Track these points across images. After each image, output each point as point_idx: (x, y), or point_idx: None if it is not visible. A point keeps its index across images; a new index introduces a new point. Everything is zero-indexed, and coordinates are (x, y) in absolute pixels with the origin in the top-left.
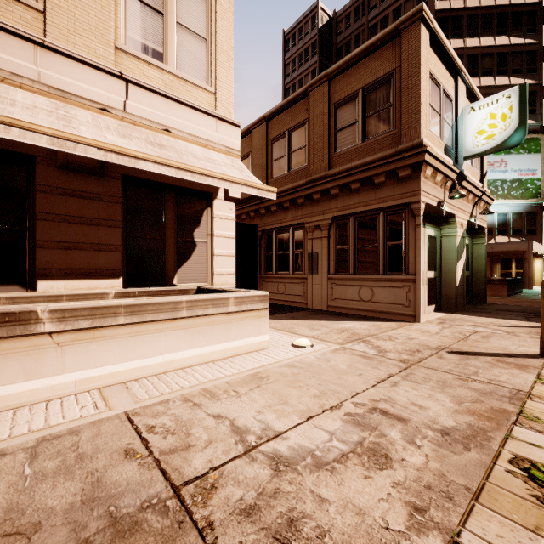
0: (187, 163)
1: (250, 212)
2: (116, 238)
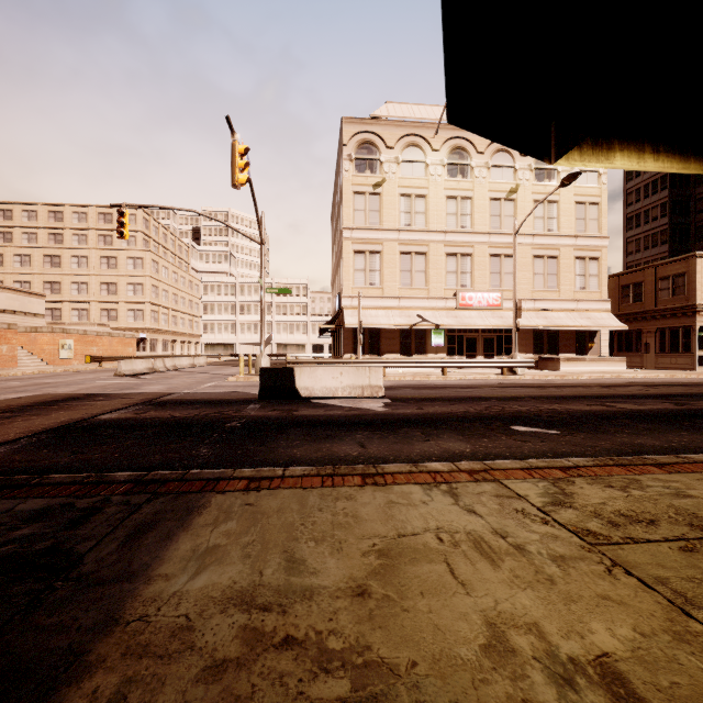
0: (599, 323)
1: None
2: (574, 343)
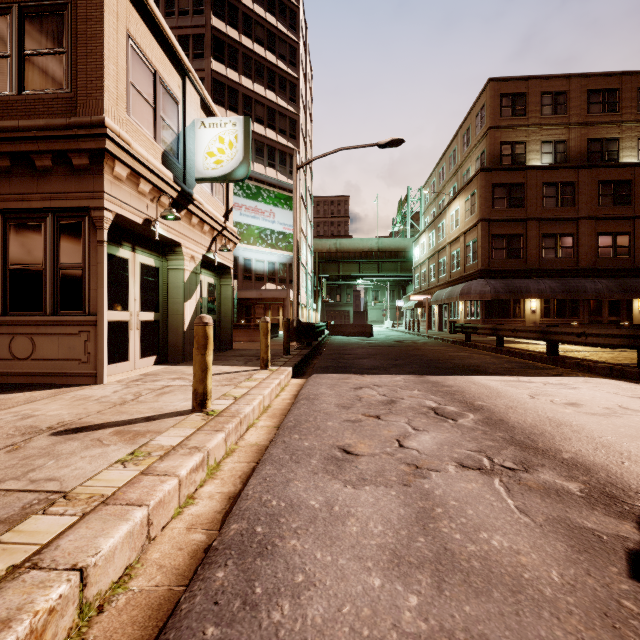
0: None
1: None
2: None
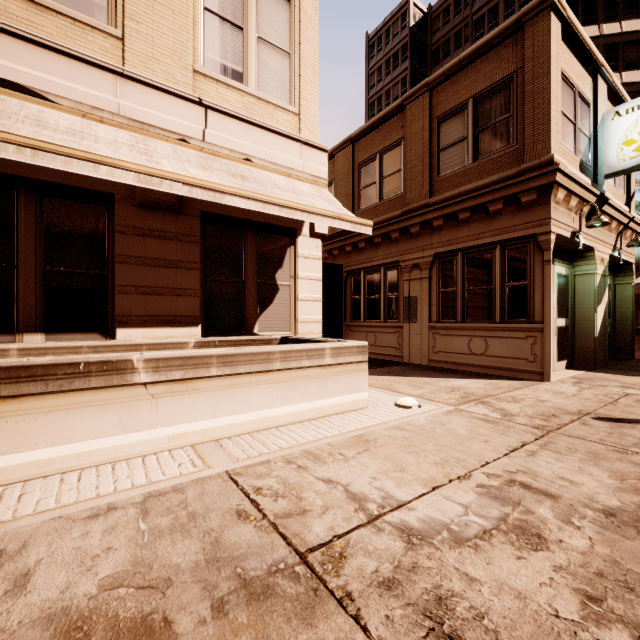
0: (273, 196)
1: (333, 249)
2: (194, 282)
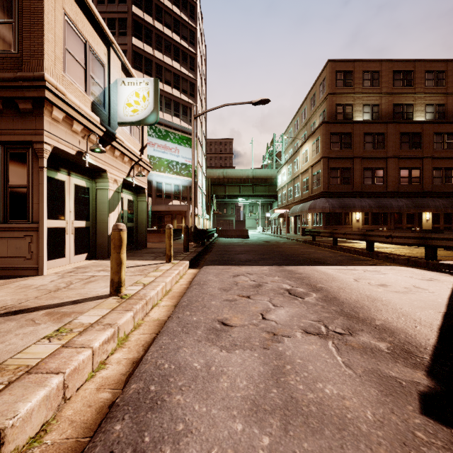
0: None
1: None
2: None
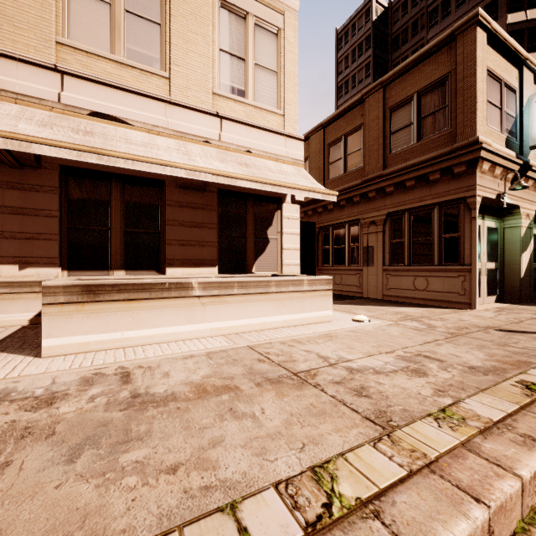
0: (267, 177)
1: (308, 210)
2: (213, 237)
